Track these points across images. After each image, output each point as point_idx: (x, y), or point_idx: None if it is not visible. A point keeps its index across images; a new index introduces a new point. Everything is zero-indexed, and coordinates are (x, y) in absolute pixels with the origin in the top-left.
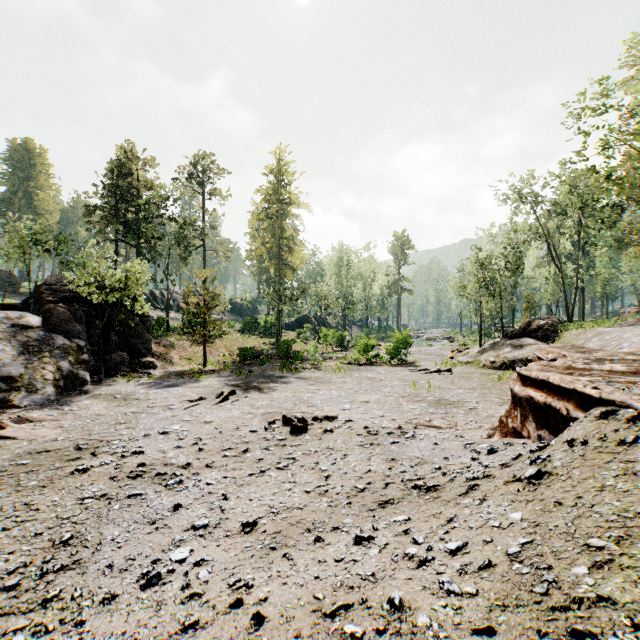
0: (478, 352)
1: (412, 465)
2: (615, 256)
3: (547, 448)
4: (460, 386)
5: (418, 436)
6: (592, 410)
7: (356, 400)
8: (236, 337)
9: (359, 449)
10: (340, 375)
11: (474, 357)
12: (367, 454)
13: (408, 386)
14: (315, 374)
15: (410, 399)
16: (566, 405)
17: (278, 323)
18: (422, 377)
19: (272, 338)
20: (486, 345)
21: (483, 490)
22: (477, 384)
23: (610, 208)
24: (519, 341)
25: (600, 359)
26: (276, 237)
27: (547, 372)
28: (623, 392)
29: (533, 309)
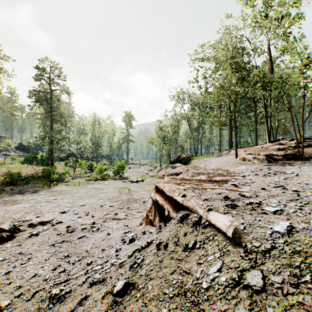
0: (158, 170)
1: (75, 262)
2: (211, 129)
3: (151, 245)
4: (144, 189)
5: (102, 228)
6: (179, 213)
7: (77, 205)
8: (16, 166)
9: (48, 249)
10: (79, 187)
11: (156, 173)
12: (50, 254)
13: (116, 191)
14: (62, 188)
15: (113, 200)
16: (169, 208)
17: (51, 157)
18: (127, 185)
19: (46, 166)
20: (162, 167)
21: (85, 306)
22: (153, 187)
23: (209, 108)
24: (175, 165)
25: (199, 173)
26: (49, 104)
27: (168, 183)
28: (197, 198)
29: (183, 150)
